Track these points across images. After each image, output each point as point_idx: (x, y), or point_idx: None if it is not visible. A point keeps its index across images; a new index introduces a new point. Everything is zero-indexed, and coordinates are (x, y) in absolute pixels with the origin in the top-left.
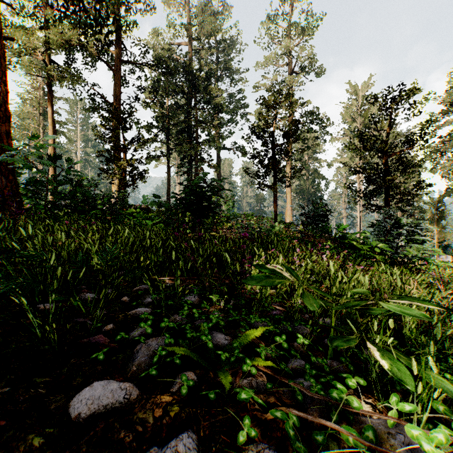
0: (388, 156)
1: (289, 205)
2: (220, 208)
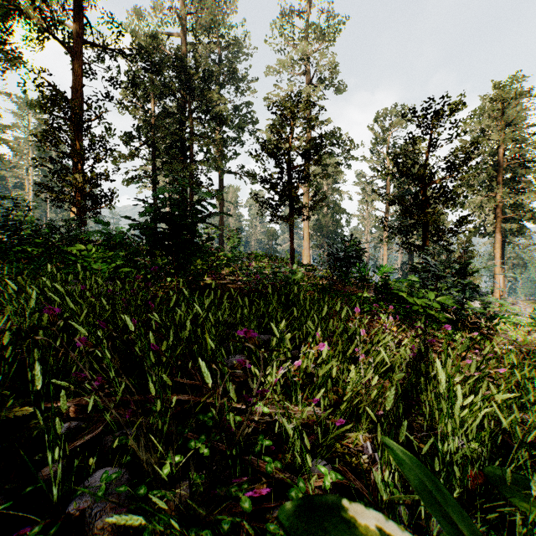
0: (426, 184)
1: (306, 243)
2: (223, 246)
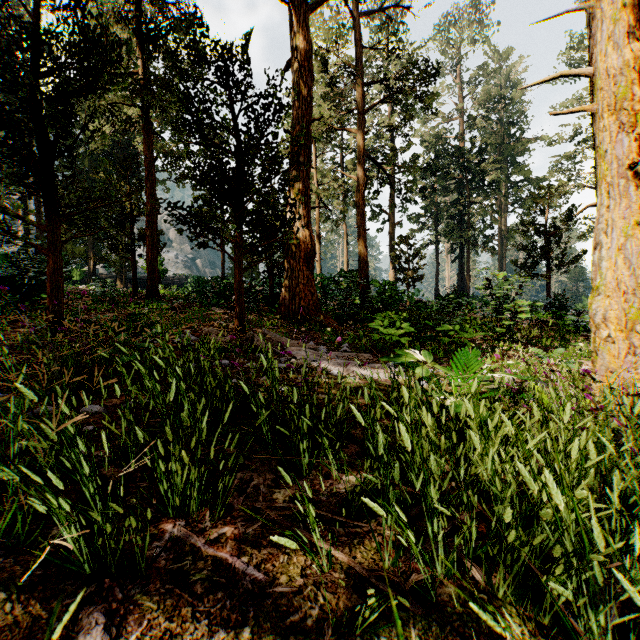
0: None
1: None
2: None
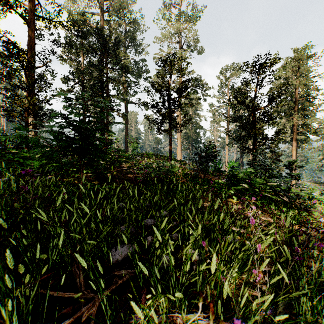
0: (255, 110)
1: (179, 147)
2: (127, 148)
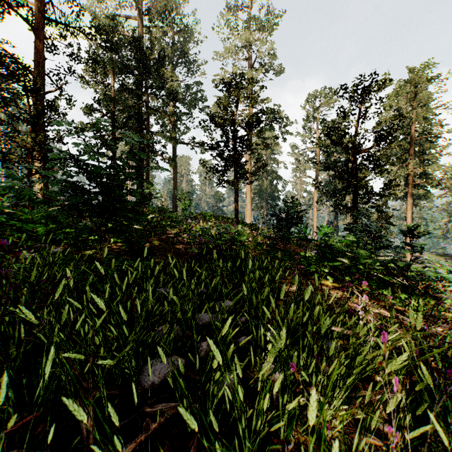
0: (356, 153)
1: (249, 205)
2: (176, 207)
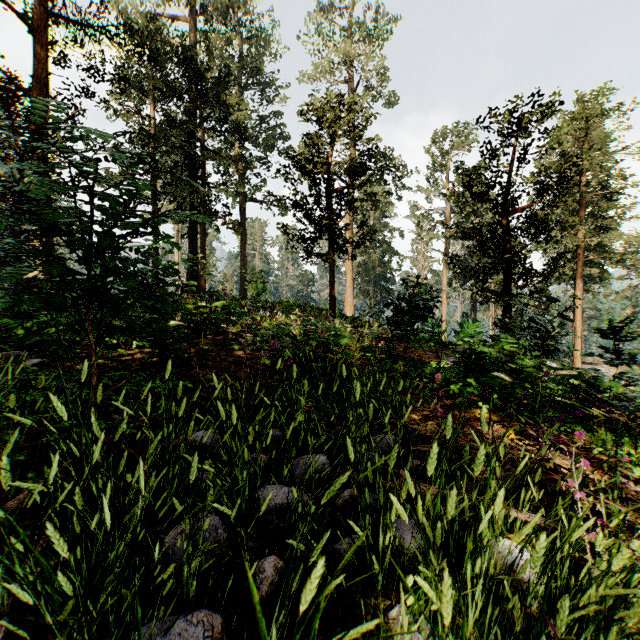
0: (509, 213)
1: (349, 290)
2: (245, 293)
